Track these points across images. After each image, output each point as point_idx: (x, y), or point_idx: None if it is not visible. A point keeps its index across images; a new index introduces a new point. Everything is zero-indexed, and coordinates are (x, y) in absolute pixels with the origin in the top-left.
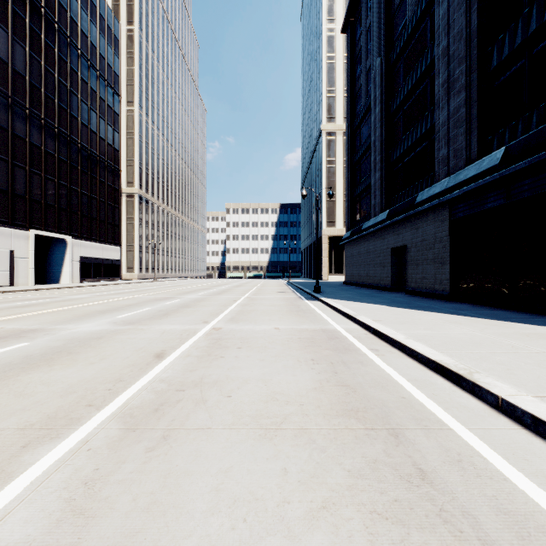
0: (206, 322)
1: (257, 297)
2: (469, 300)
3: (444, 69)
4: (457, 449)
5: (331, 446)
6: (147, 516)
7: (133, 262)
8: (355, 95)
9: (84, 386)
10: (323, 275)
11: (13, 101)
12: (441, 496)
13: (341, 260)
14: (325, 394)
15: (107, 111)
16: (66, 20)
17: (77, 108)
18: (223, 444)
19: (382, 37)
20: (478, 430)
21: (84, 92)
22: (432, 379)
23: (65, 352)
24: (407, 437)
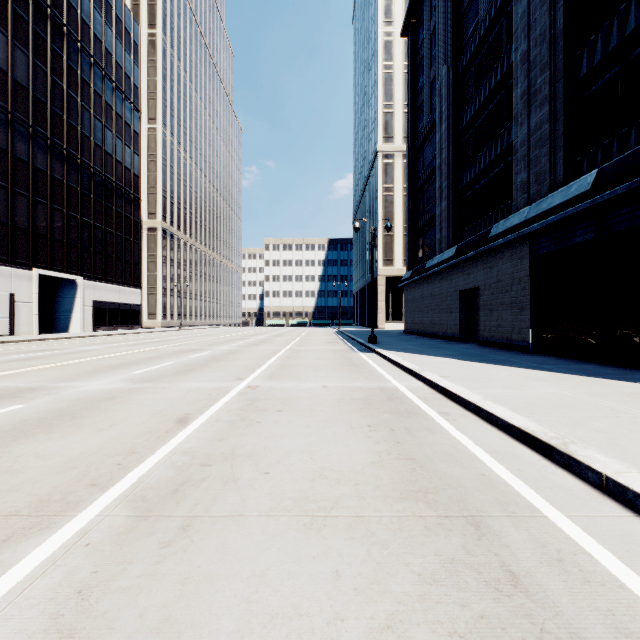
0: (241, 379)
1: (301, 348)
2: (554, 352)
3: (523, 78)
4: (556, 543)
5: (395, 540)
6: (156, 639)
7: (155, 307)
8: (417, 110)
9: (88, 459)
10: (379, 323)
11: (13, 117)
12: (540, 610)
13: (400, 305)
14: (385, 470)
15: (125, 129)
16: (77, 21)
17: (89, 126)
18: (257, 536)
19: (449, 42)
20: (579, 518)
21: (98, 107)
22: (517, 450)
23: (68, 416)
24: (491, 527)
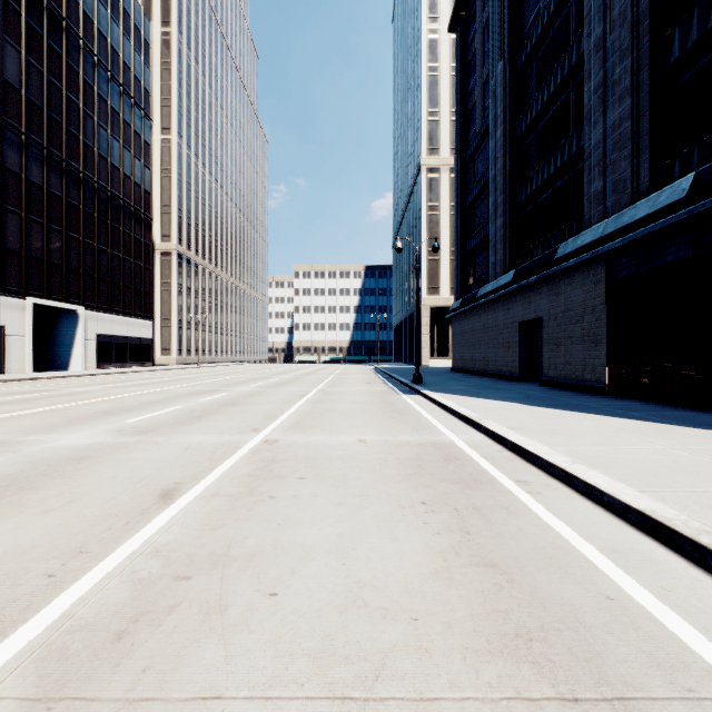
0: (257, 431)
1: (334, 389)
2: (637, 395)
3: (597, 68)
4: None
5: None
6: None
7: (170, 341)
8: (467, 115)
9: (8, 565)
10: (423, 360)
11: (3, 122)
12: None
13: (447, 339)
14: (456, 588)
15: (135, 139)
16: (78, 15)
17: (92, 135)
18: None
19: (506, 33)
20: None
21: (103, 113)
22: (644, 548)
23: (14, 487)
24: None
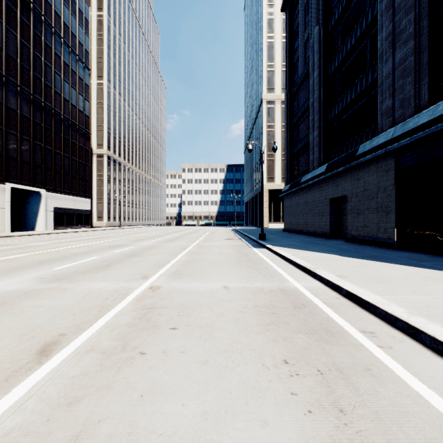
0: (146, 278)
1: (206, 244)
2: (419, 249)
3: (388, 22)
4: None
5: None
6: None
7: (102, 212)
8: (293, 65)
9: None
10: (264, 224)
11: None
12: None
13: (279, 210)
14: None
15: (79, 82)
16: (41, 0)
17: (51, 78)
18: None
19: (320, 7)
20: None
21: (58, 65)
22: None
23: None
24: None
